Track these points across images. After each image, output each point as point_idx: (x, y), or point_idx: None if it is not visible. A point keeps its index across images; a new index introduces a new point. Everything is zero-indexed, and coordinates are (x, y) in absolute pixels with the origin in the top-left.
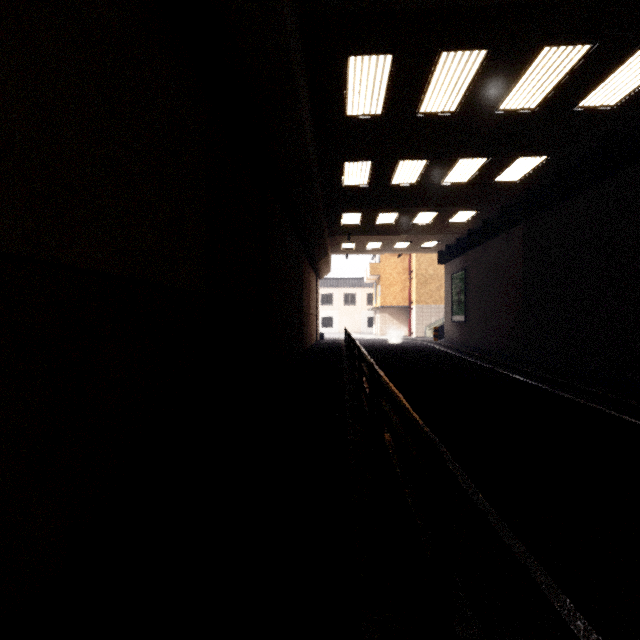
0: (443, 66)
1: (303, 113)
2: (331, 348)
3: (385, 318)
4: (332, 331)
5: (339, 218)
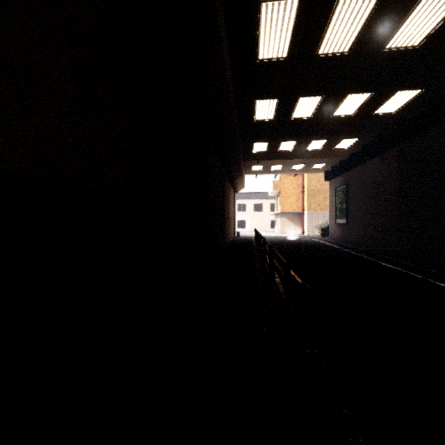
0: (342, 8)
1: (223, 51)
2: (245, 243)
3: (284, 221)
4: (245, 230)
5: (251, 146)
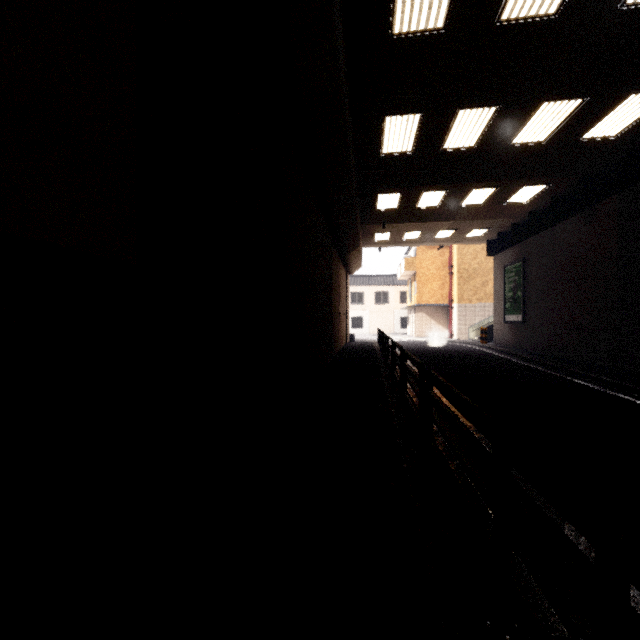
0: None
1: None
2: (364, 352)
3: (421, 318)
4: (362, 332)
5: (374, 201)
